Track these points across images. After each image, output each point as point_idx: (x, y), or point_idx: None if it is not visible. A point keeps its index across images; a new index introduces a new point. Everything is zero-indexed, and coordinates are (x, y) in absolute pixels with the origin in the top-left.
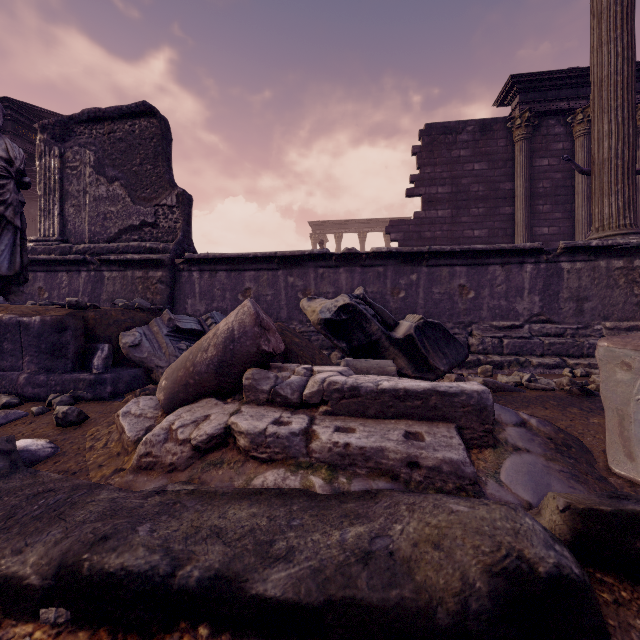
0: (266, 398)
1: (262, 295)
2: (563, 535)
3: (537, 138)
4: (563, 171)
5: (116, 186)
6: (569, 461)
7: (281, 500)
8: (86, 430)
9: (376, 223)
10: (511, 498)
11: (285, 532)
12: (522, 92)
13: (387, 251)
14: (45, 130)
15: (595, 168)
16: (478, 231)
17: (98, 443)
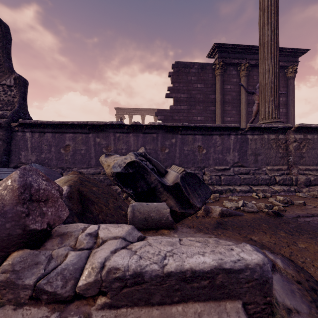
0: (29, 295)
1: (78, 149)
2: None
3: (225, 75)
4: (236, 92)
5: None
6: None
7: None
8: None
9: (150, 111)
10: None
11: None
12: (219, 52)
13: (158, 124)
14: None
15: (261, 87)
16: (200, 117)
17: None
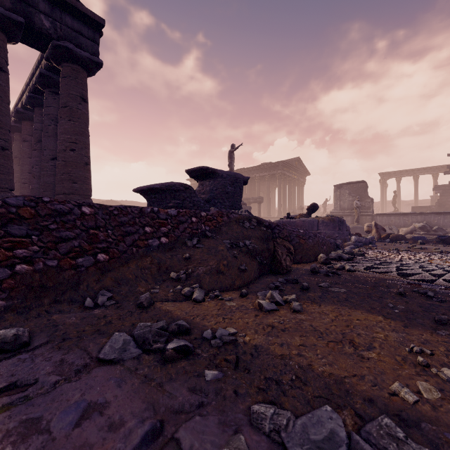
0: (416, 234)
1: (396, 221)
2: None
3: None
4: None
5: (354, 198)
6: None
7: None
8: None
9: (426, 169)
10: None
11: None
12: None
13: (431, 212)
14: (335, 186)
15: None
16: None
17: None
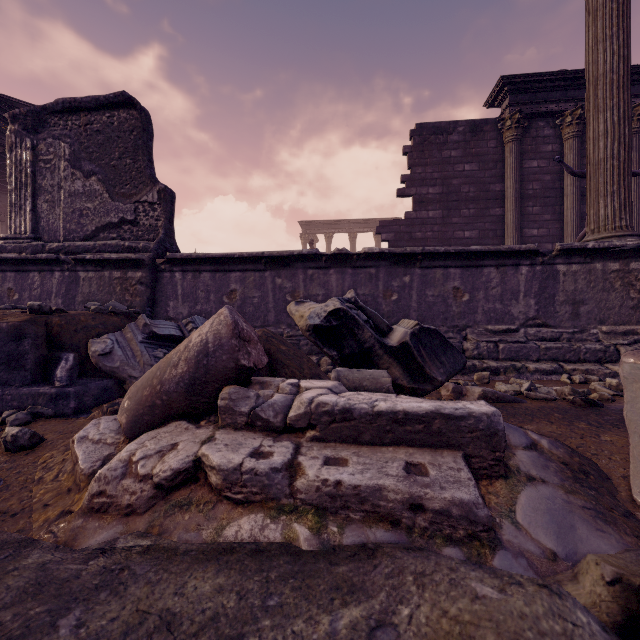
0: (245, 421)
1: (248, 297)
2: (612, 616)
3: (527, 140)
4: (552, 173)
5: (93, 181)
6: (590, 493)
7: (257, 562)
8: (39, 455)
9: (366, 223)
10: (532, 546)
11: (258, 619)
12: (512, 93)
13: (379, 252)
14: (16, 120)
15: (590, 168)
16: (469, 232)
17: (49, 474)
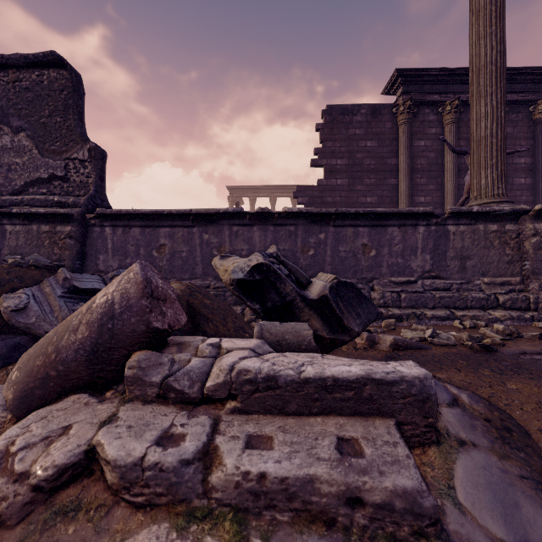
0: (156, 393)
1: (177, 251)
2: None
3: (416, 123)
4: (436, 151)
5: (22, 137)
6: (519, 455)
7: None
8: None
9: (285, 189)
10: (481, 536)
11: None
12: (405, 84)
13: (298, 211)
14: None
15: (474, 145)
16: (370, 198)
17: None
